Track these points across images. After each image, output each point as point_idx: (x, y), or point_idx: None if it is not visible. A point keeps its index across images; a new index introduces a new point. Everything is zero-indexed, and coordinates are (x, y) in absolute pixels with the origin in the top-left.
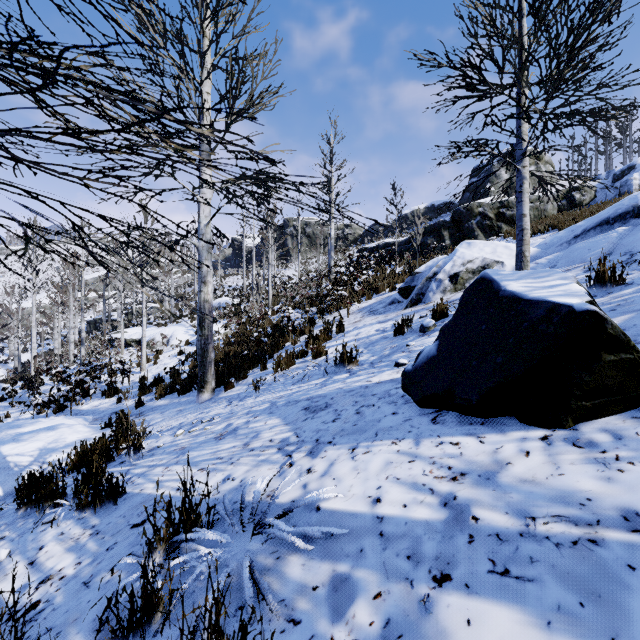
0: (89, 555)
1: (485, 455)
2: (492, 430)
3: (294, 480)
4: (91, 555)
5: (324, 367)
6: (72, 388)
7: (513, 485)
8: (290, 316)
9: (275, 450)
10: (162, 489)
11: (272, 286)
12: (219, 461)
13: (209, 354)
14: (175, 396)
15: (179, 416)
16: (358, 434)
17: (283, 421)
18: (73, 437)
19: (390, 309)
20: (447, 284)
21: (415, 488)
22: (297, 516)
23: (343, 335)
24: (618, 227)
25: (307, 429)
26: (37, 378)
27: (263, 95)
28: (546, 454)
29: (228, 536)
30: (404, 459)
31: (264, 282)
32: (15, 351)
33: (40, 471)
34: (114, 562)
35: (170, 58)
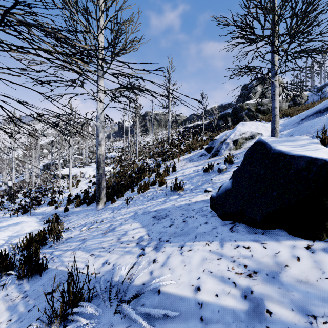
0: (17, 314)
1: (268, 258)
2: (270, 239)
3: (145, 267)
4: (18, 314)
5: (165, 191)
6: (31, 200)
7: (293, 284)
8: (147, 162)
9: (135, 244)
10: (68, 267)
11: (138, 146)
12: (102, 249)
13: (102, 183)
14: (85, 205)
15: (85, 218)
16: (184, 236)
17: (141, 224)
18: (28, 229)
19: (200, 159)
20: (231, 145)
21: (223, 281)
22: (145, 297)
23: (175, 173)
24: (326, 114)
25: (154, 231)
26: (14, 195)
27: (132, 42)
28: (312, 260)
29: (100, 309)
30: (214, 257)
31: (134, 144)
32: (5, 180)
33: (8, 248)
34: (30, 322)
35: (80, 21)
